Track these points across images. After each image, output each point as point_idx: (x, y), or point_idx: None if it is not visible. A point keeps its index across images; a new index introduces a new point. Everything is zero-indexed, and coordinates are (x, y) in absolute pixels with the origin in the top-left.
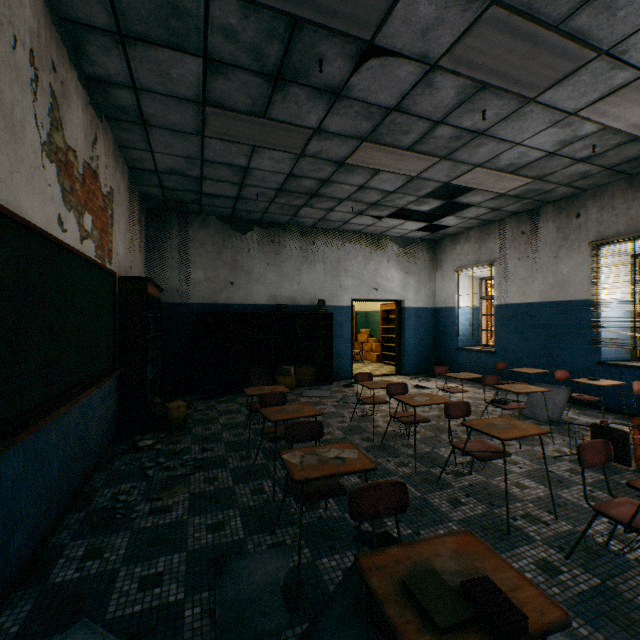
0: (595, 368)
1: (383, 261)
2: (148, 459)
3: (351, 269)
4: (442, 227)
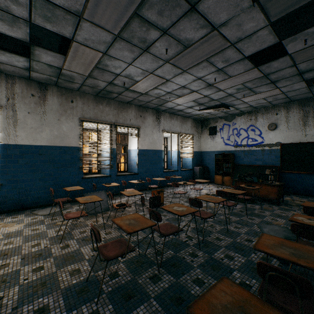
0: (81, 181)
1: None
2: None
3: None
4: None
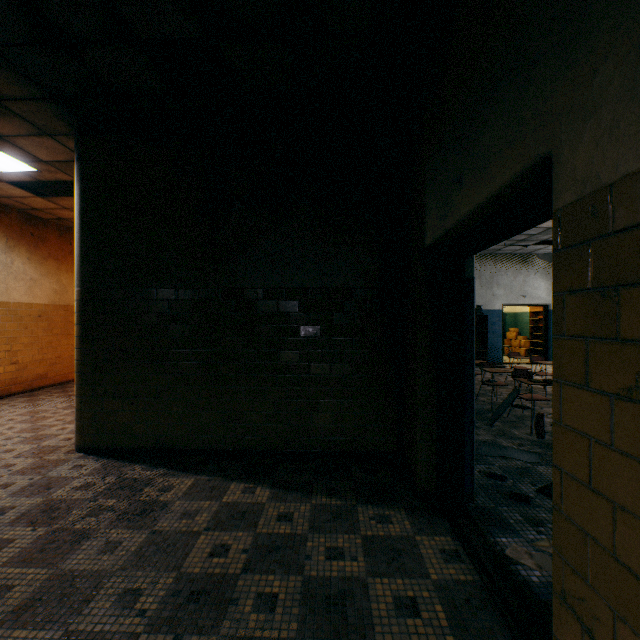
0: None
1: (530, 274)
2: None
3: (502, 282)
4: None
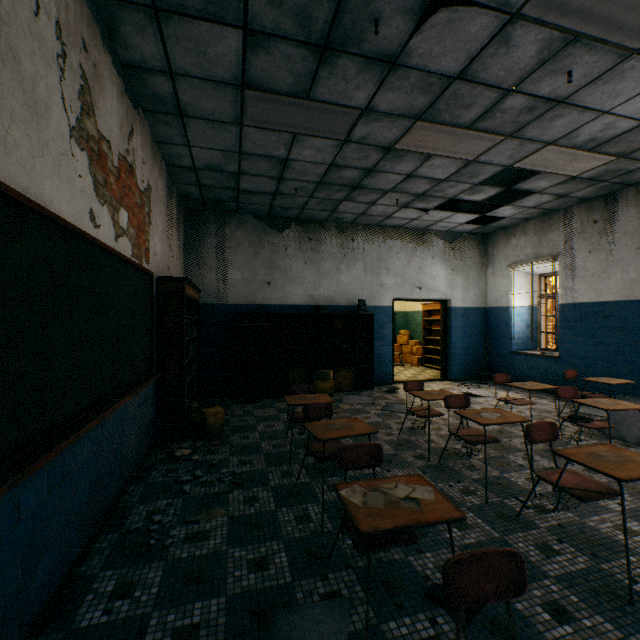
0: None
1: (427, 258)
2: (185, 471)
3: (393, 267)
4: (493, 219)
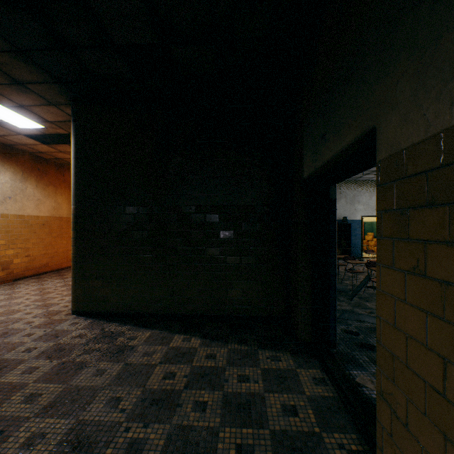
0: None
1: None
2: None
3: (361, 200)
4: None
